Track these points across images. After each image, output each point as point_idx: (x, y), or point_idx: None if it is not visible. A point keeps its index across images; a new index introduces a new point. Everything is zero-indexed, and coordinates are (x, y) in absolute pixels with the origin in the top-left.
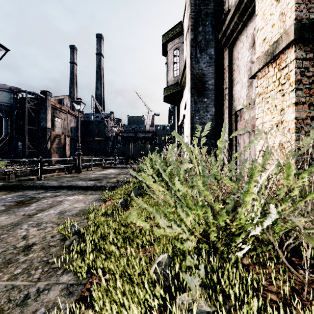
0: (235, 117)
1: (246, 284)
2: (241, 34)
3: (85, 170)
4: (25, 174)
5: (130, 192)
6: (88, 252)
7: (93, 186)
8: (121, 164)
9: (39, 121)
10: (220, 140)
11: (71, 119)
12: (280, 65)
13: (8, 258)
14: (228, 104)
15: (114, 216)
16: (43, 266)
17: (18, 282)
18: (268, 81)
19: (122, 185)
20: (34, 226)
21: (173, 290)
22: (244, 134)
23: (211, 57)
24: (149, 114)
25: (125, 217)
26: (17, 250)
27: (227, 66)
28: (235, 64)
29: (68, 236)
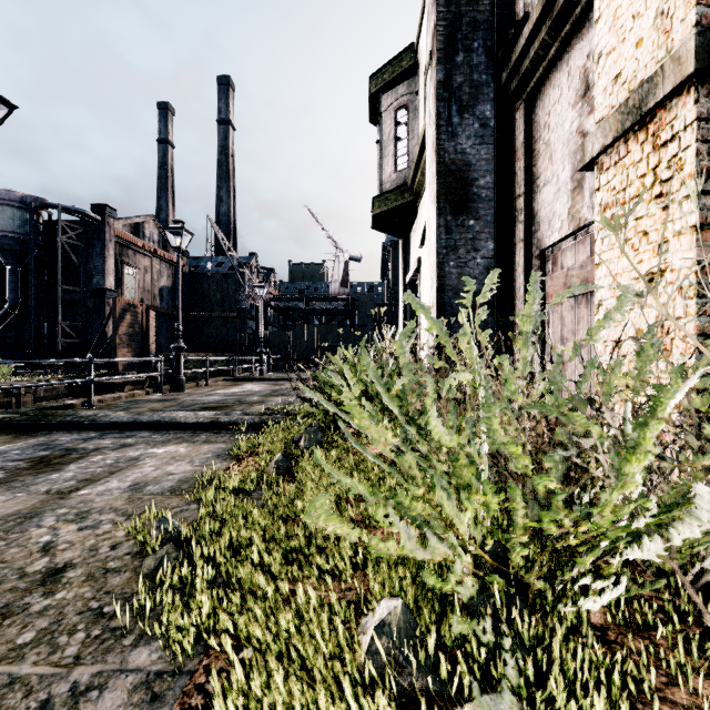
0: (540, 263)
1: (606, 682)
2: (556, 69)
3: (192, 386)
4: (56, 395)
5: (298, 438)
6: (199, 590)
7: (212, 423)
8: (276, 371)
9: (88, 274)
10: (523, 313)
11: (161, 269)
12: (657, 136)
13: (3, 603)
14: (524, 232)
15: (260, 495)
16: (90, 623)
17: (26, 667)
18: (626, 175)
19: (278, 421)
20: (71, 521)
21: (424, 704)
22: (563, 302)
23: (484, 124)
24: (338, 257)
25: (288, 497)
26: (27, 581)
27: (523, 146)
28: (540, 140)
29: (151, 546)
